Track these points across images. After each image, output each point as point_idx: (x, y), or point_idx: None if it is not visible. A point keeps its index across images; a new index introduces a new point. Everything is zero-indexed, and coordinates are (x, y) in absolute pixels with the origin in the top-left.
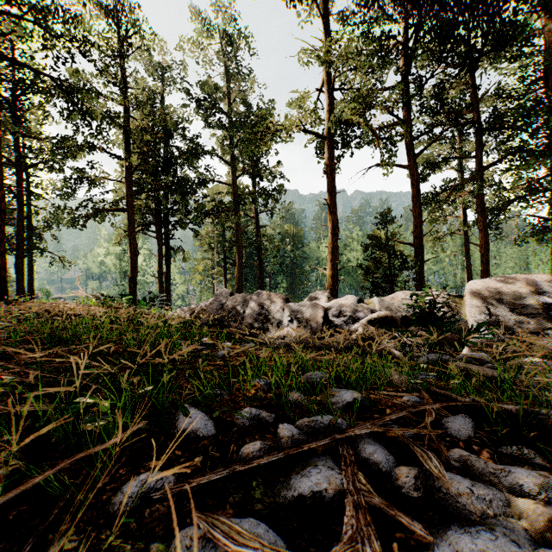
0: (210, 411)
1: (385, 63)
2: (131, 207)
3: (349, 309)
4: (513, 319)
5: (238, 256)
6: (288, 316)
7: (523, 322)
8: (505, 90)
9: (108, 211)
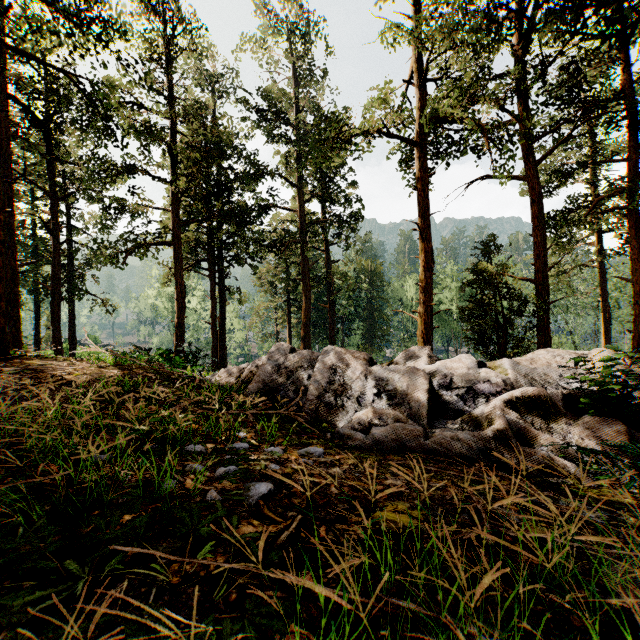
0: None
1: (496, 40)
2: (177, 240)
3: (466, 376)
4: None
5: (304, 297)
6: (373, 386)
7: None
8: None
9: (150, 245)
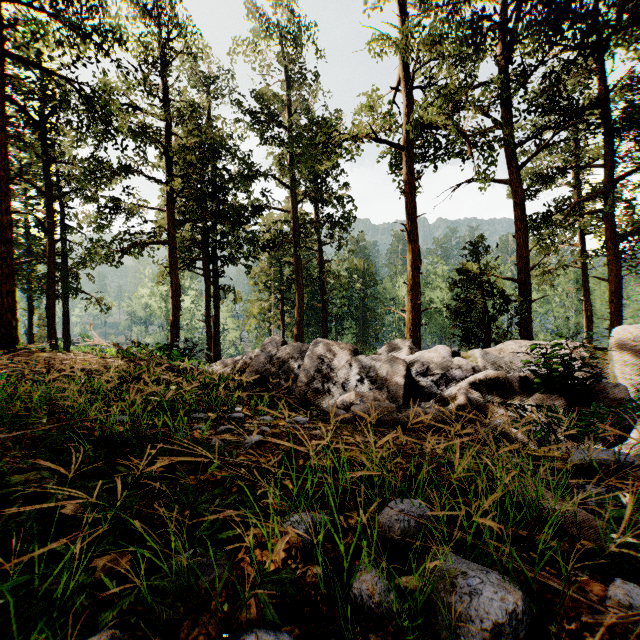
0: None
1: (480, 50)
2: (173, 239)
3: (441, 364)
4: None
5: (298, 296)
6: (357, 373)
7: None
8: None
9: (146, 244)
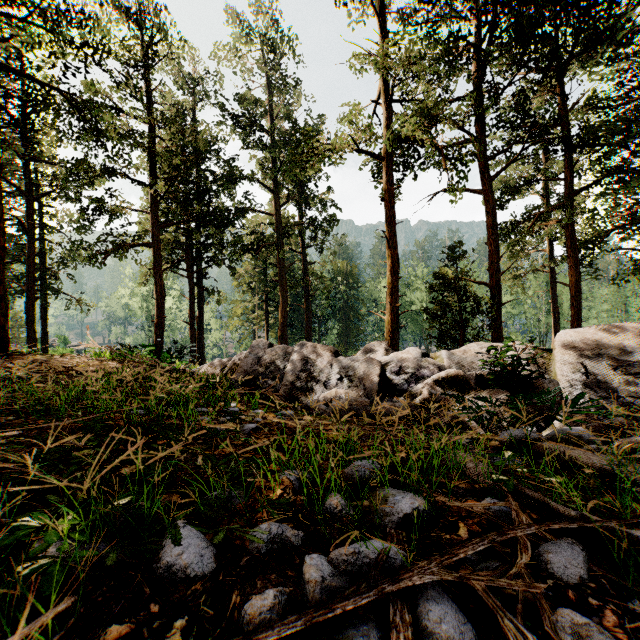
0: (210, 533)
1: (455, 68)
2: (157, 241)
3: (412, 364)
4: (616, 380)
5: (282, 298)
6: (337, 373)
7: (629, 383)
8: (601, 98)
9: (130, 247)
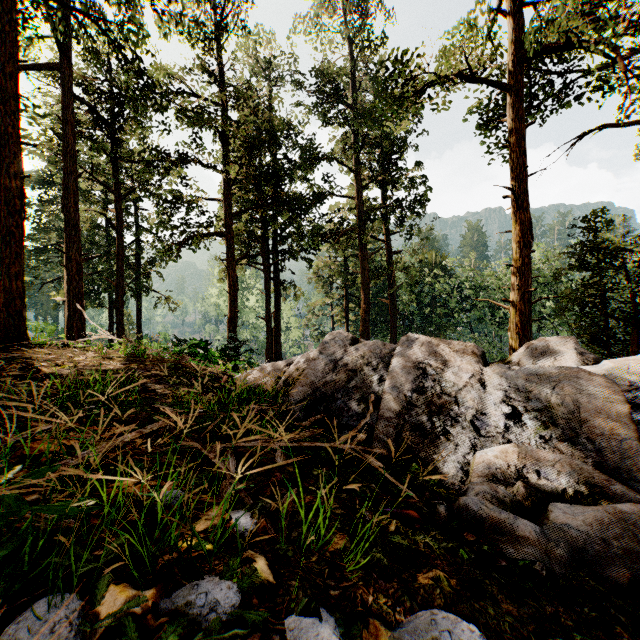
0: None
1: None
2: (230, 230)
3: None
4: None
5: (363, 291)
6: (501, 400)
7: None
8: None
9: (203, 236)
